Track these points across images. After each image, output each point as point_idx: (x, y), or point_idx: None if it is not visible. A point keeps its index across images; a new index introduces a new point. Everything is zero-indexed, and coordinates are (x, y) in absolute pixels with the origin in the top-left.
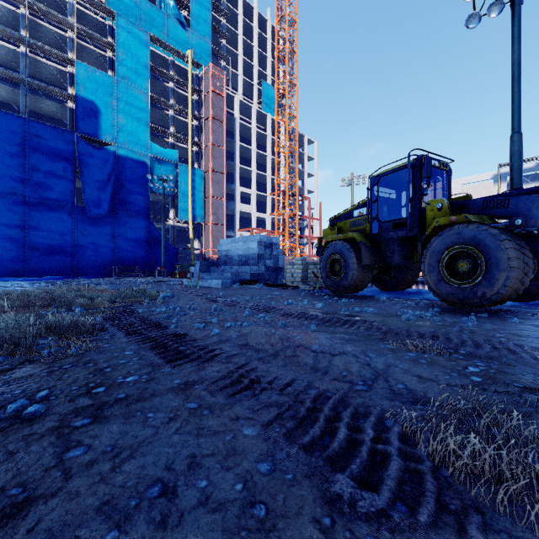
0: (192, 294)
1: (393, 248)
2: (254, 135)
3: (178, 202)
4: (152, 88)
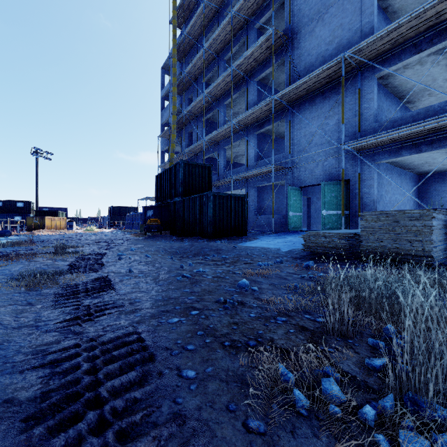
0: None
1: None
2: None
3: None
4: None
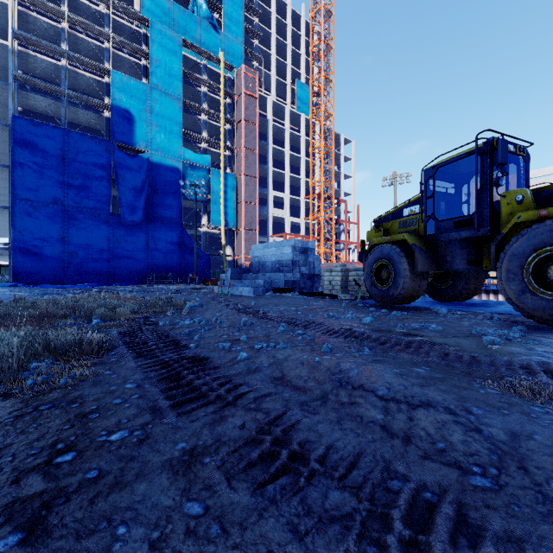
0: (221, 303)
1: (455, 252)
2: (288, 136)
3: (211, 208)
4: (184, 94)
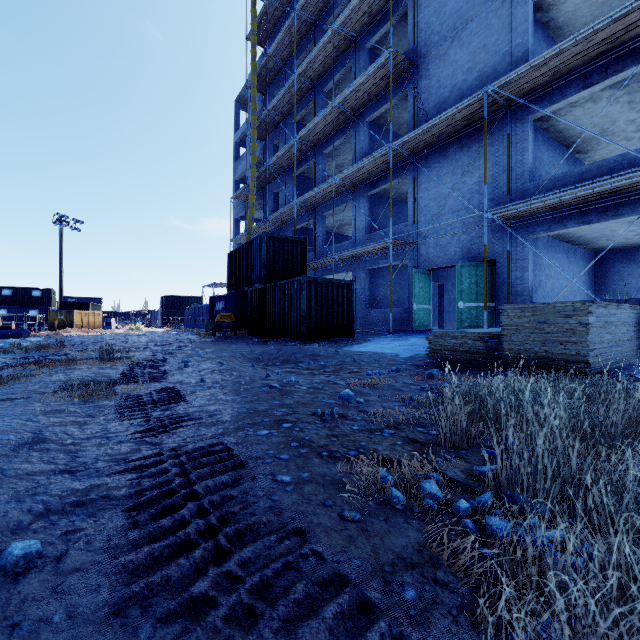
0: None
1: None
2: None
3: None
4: None
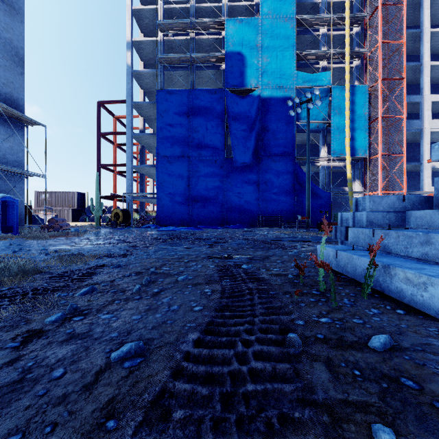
0: None
1: None
2: None
3: (331, 135)
4: None
